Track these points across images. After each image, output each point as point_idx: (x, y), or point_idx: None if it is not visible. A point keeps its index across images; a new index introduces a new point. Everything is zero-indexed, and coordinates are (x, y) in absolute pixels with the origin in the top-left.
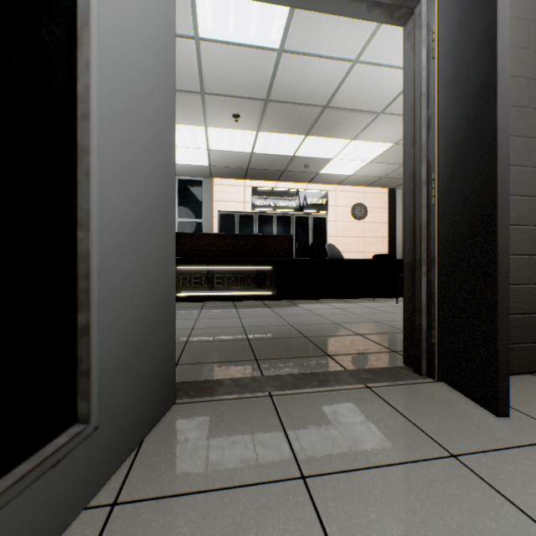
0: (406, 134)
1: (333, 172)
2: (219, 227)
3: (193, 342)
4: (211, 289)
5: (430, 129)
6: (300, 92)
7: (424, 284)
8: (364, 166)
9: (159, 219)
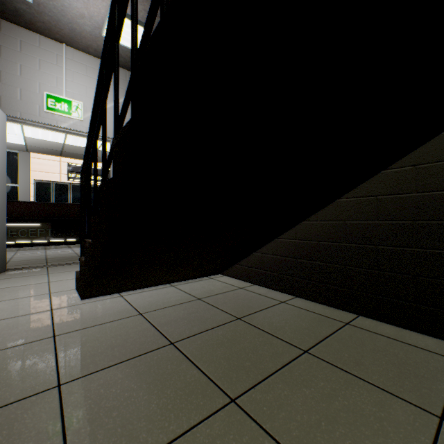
0: None
1: None
2: (35, 192)
3: (13, 261)
4: (26, 238)
5: None
6: None
7: None
8: None
9: (2, 212)
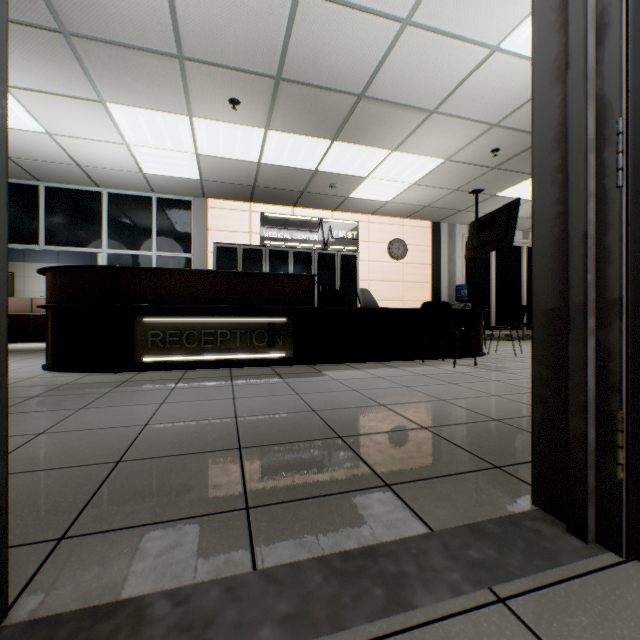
0: (539, 62)
1: (367, 197)
2: (214, 264)
3: (134, 459)
4: (197, 351)
5: (606, 32)
6: (326, 68)
7: (591, 353)
8: (406, 189)
9: None
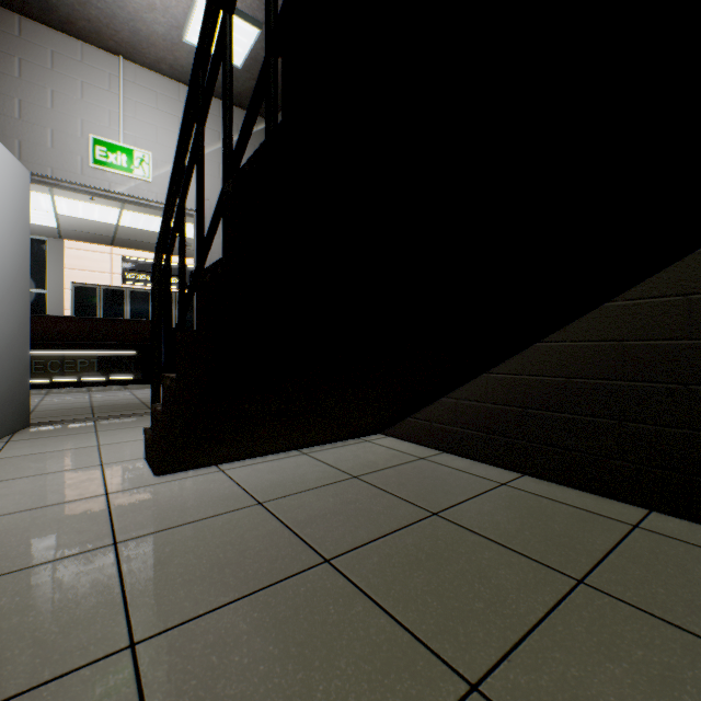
0: None
1: None
2: (73, 302)
3: (40, 411)
4: (60, 375)
5: None
6: None
7: None
8: None
9: (22, 330)
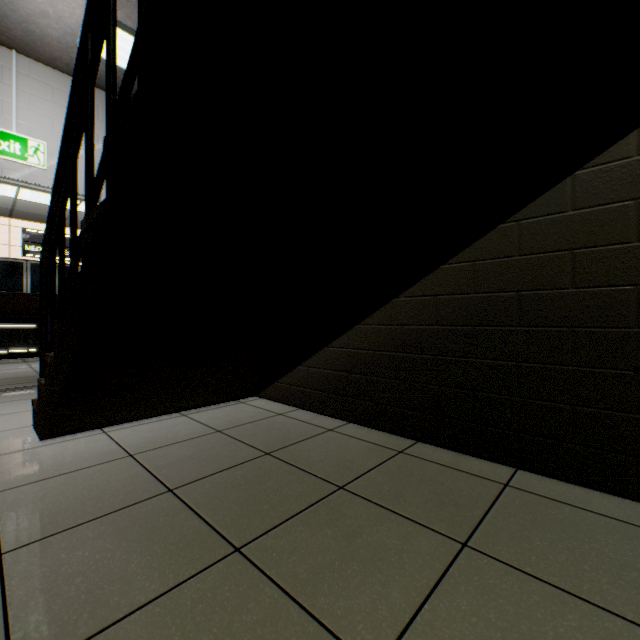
0: None
1: None
2: None
3: None
4: None
5: None
6: None
7: None
8: None
9: None
